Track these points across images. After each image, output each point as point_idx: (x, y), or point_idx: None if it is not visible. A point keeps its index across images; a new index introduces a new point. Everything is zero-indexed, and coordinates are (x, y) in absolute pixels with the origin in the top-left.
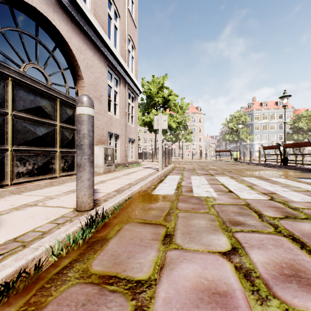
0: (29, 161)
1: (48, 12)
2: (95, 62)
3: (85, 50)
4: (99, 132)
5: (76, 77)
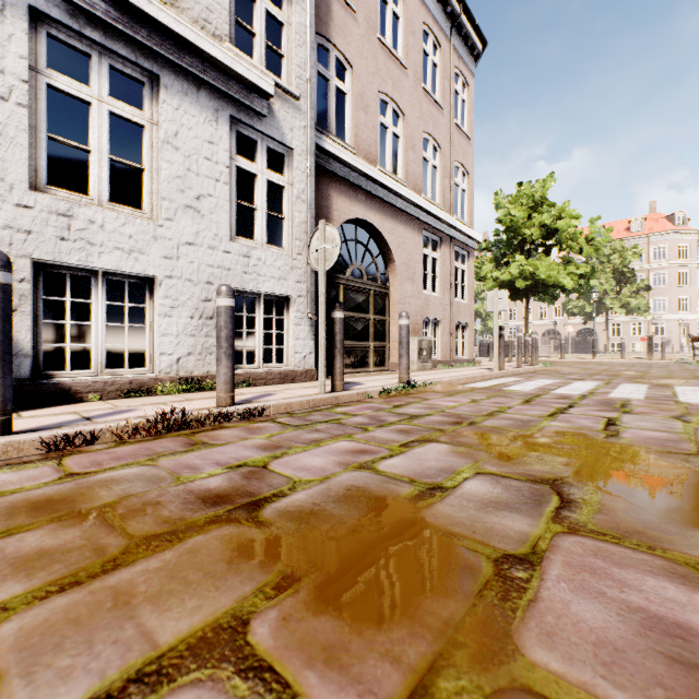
0: (352, 354)
1: (366, 214)
2: (408, 235)
3: (396, 229)
4: (412, 321)
5: (387, 262)
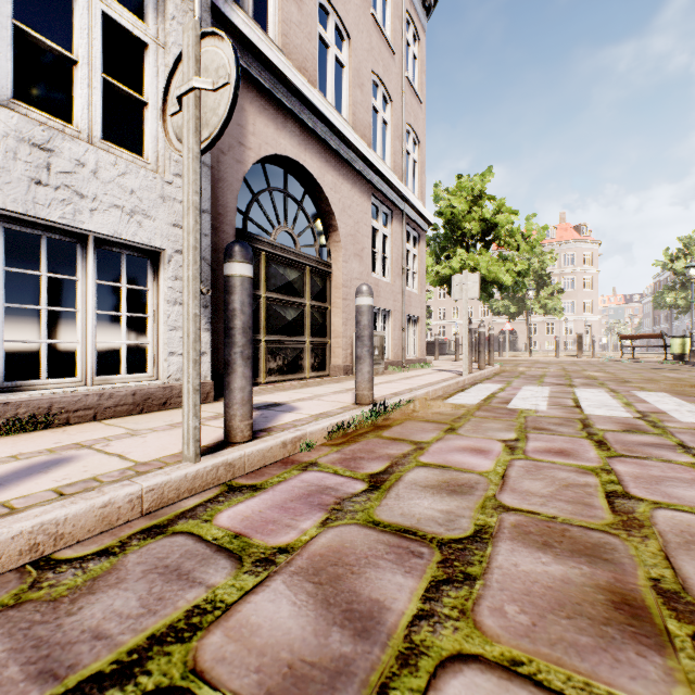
0: (280, 354)
1: (300, 154)
2: (355, 198)
3: (340, 186)
4: None
5: (327, 229)
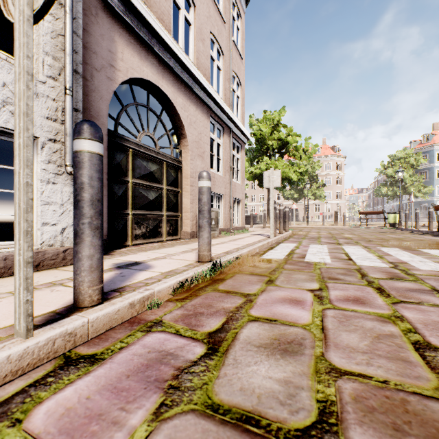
0: (143, 224)
1: (159, 81)
2: (198, 117)
3: (188, 107)
4: None
5: (179, 137)
